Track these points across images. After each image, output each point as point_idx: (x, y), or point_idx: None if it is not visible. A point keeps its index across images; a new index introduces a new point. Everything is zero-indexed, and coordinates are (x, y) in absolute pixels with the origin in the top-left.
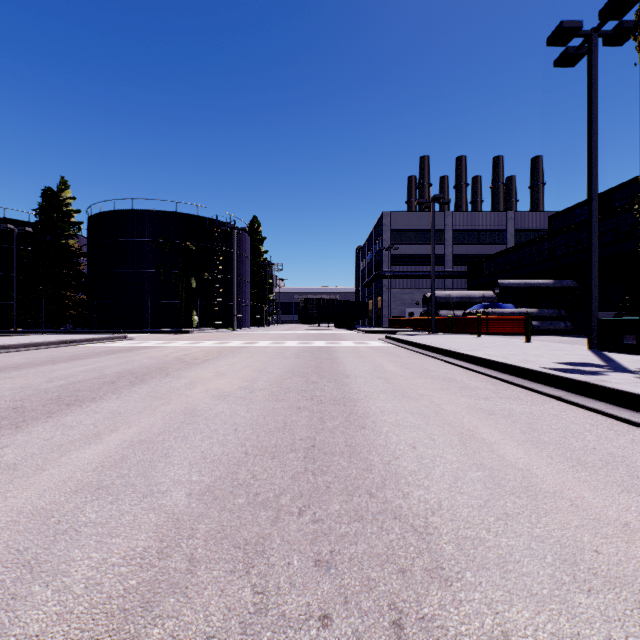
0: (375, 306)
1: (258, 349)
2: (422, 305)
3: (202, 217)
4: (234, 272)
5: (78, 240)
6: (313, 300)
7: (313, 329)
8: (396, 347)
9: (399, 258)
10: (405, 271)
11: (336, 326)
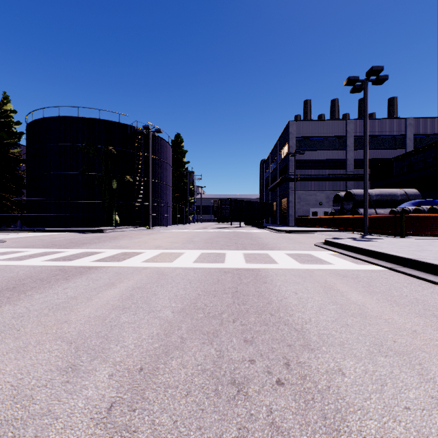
0: (279, 207)
1: (79, 294)
2: (333, 204)
3: (124, 124)
4: (149, 173)
5: (21, 149)
6: (226, 201)
7: (226, 227)
8: (418, 282)
9: (304, 163)
10: (310, 174)
11: (246, 224)
